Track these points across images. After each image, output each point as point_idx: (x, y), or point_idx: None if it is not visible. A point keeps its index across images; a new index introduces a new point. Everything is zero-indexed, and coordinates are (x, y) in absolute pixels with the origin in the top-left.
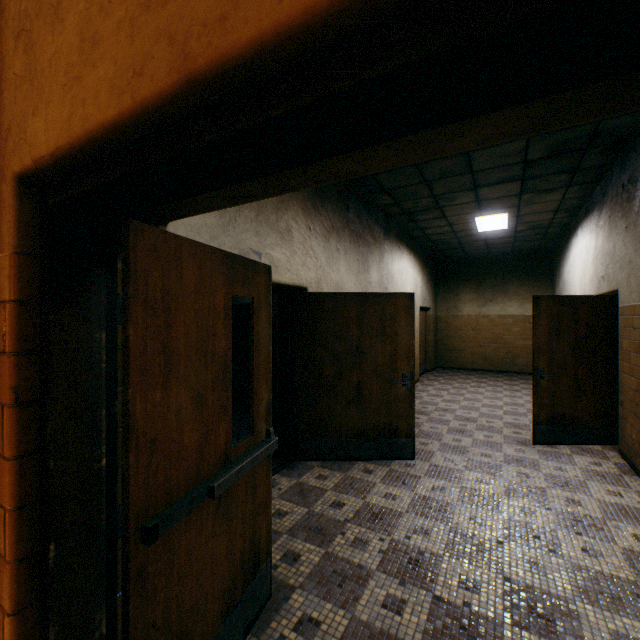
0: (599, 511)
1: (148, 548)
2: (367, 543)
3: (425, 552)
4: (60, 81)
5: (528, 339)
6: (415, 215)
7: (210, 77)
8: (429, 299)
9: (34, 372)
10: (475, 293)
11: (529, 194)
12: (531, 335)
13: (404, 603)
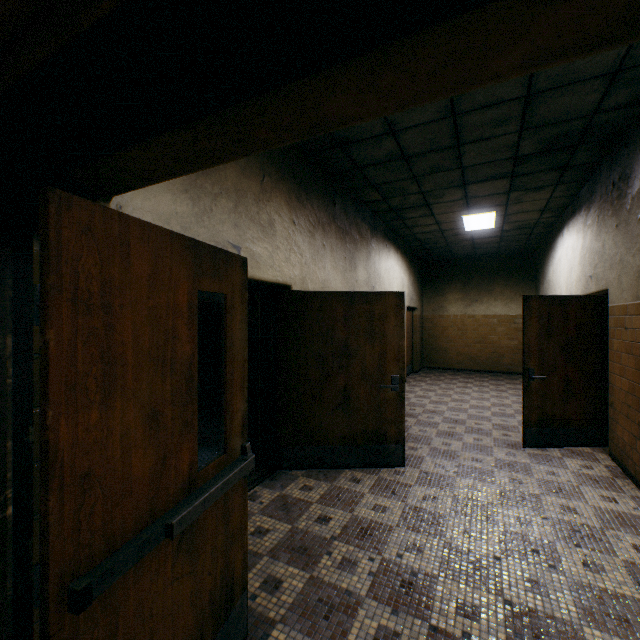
0: (596, 519)
1: (79, 615)
2: (356, 564)
3: (419, 573)
4: None
5: (513, 339)
6: (403, 212)
7: None
8: (416, 299)
9: None
10: (461, 293)
11: (518, 192)
12: (516, 335)
13: (398, 636)
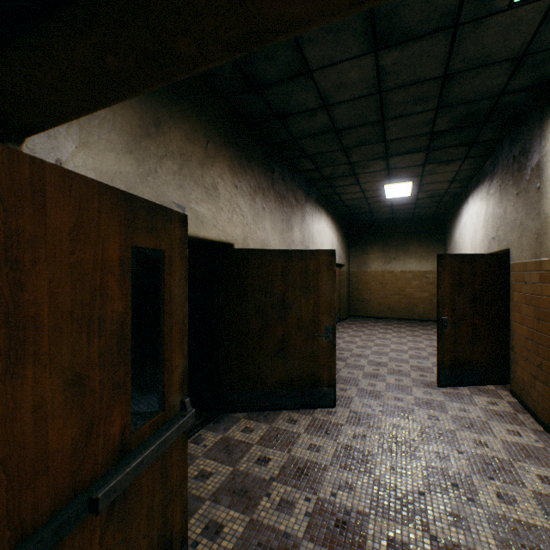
0: (504, 452)
1: None
2: (293, 505)
3: (351, 511)
4: None
5: (425, 291)
6: (333, 181)
7: None
8: (343, 257)
9: None
10: (381, 252)
11: (432, 165)
12: (427, 288)
13: None
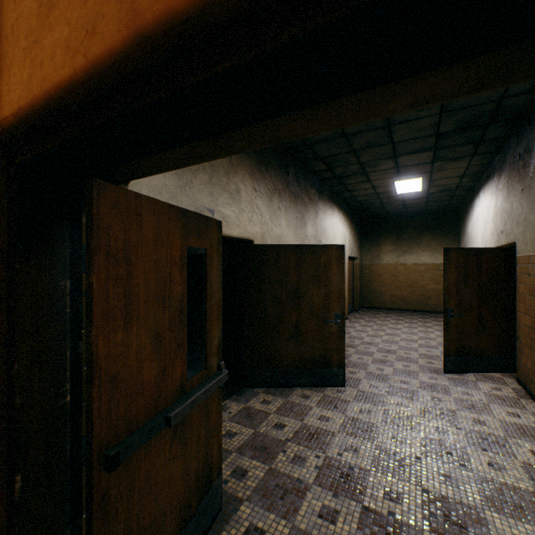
0: (501, 430)
1: (110, 474)
2: (305, 460)
3: (355, 467)
4: (21, 45)
5: (438, 283)
6: (344, 179)
7: (158, 33)
8: (356, 250)
9: (2, 317)
10: (394, 245)
11: (440, 162)
12: (440, 280)
13: (337, 513)
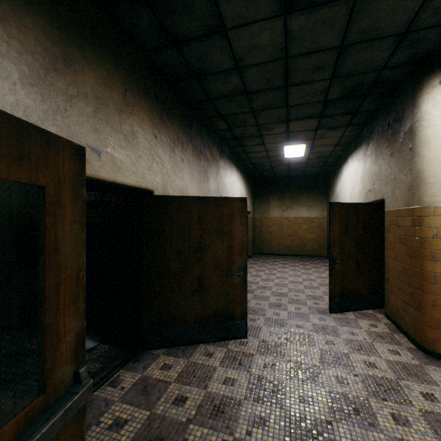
0: (390, 371)
1: None
2: None
3: None
4: None
5: (313, 233)
6: (243, 141)
7: None
8: (250, 205)
9: None
10: (280, 202)
11: (322, 130)
12: (314, 230)
13: None
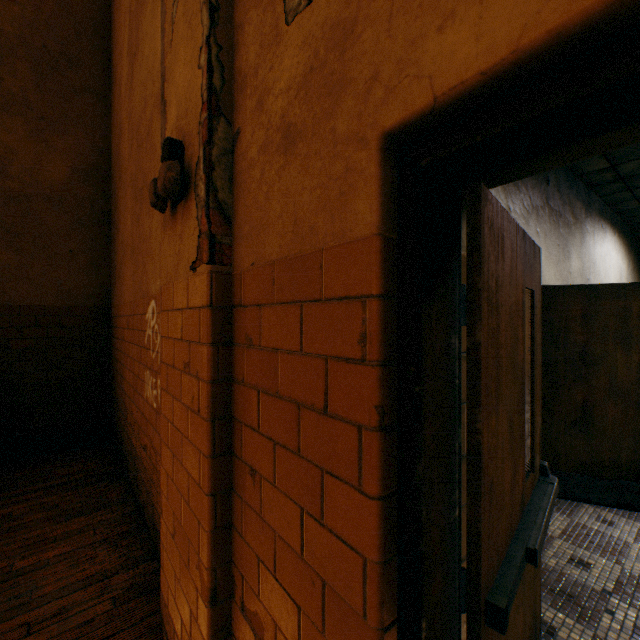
0: None
1: (488, 630)
2: None
3: None
4: None
5: None
6: (636, 180)
7: None
8: None
9: (392, 387)
10: None
11: None
12: None
13: None
